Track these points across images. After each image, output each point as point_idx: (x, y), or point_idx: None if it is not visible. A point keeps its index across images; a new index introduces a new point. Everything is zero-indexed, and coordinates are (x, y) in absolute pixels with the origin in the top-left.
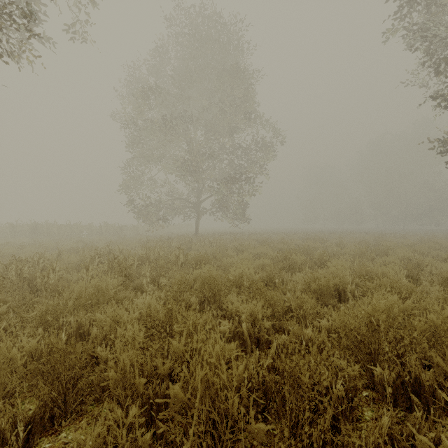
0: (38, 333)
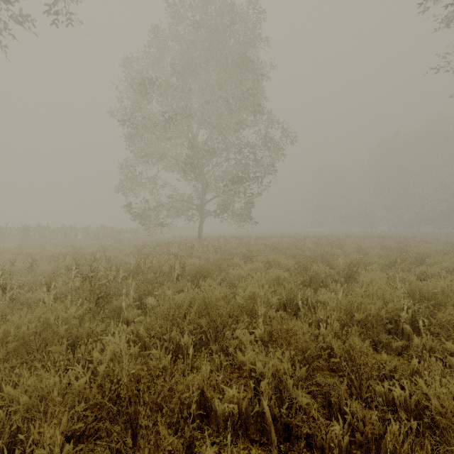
0: None
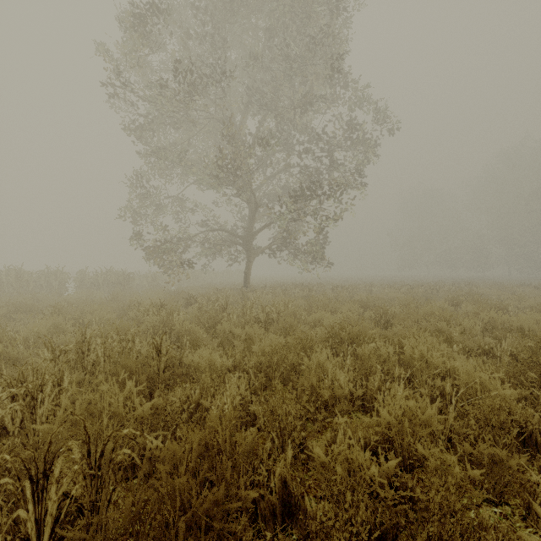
0: None
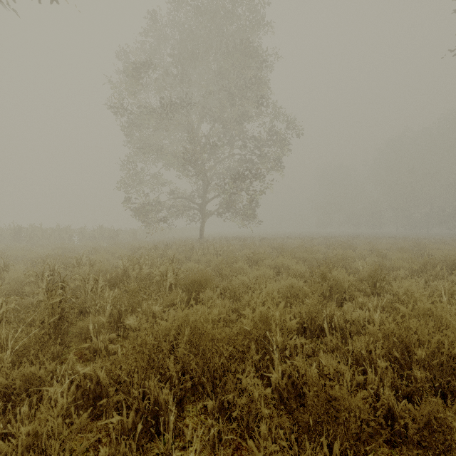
0: None
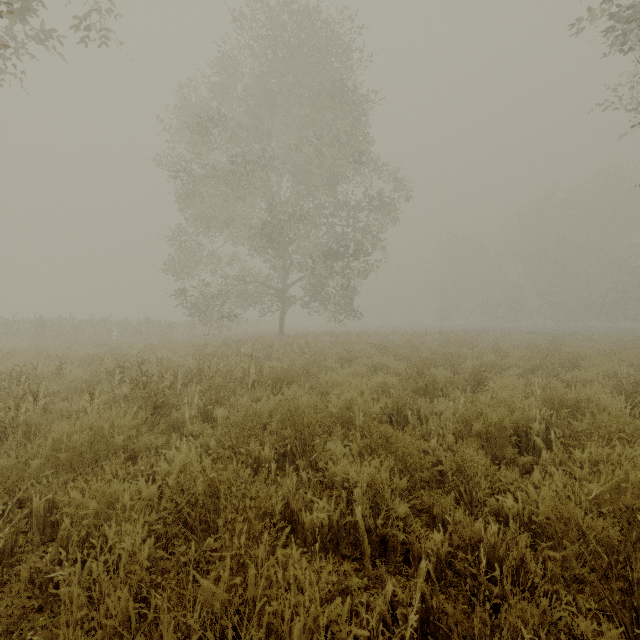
0: None
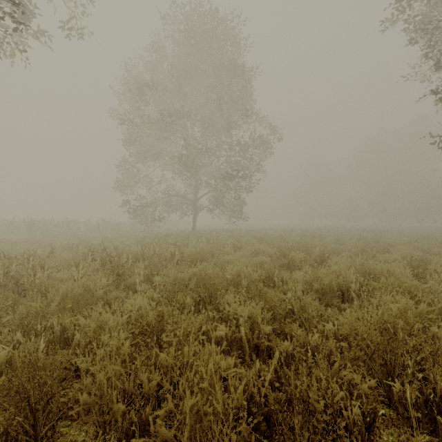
0: (17, 339)
